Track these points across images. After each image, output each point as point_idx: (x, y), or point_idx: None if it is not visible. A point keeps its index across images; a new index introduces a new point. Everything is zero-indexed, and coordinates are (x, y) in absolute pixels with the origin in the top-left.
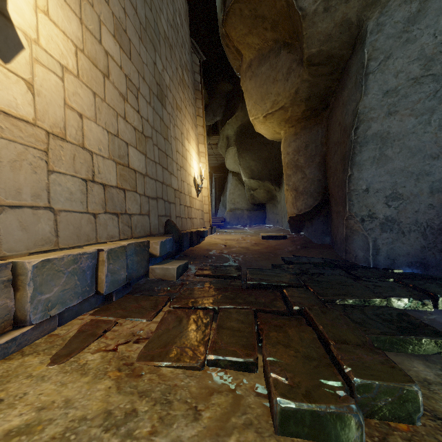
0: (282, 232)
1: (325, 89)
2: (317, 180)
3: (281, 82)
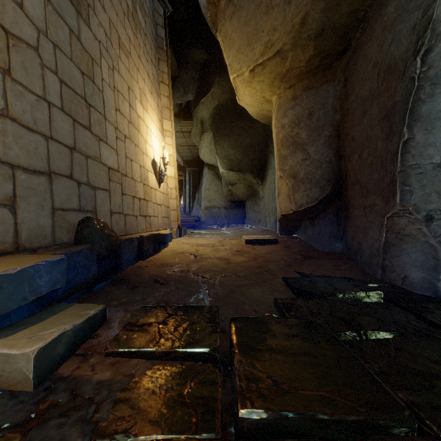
0: (268, 234)
1: (348, 15)
2: (326, 162)
3: (279, 8)
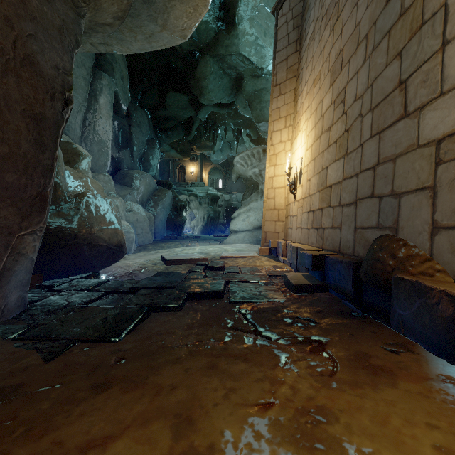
0: None
1: None
2: None
3: None
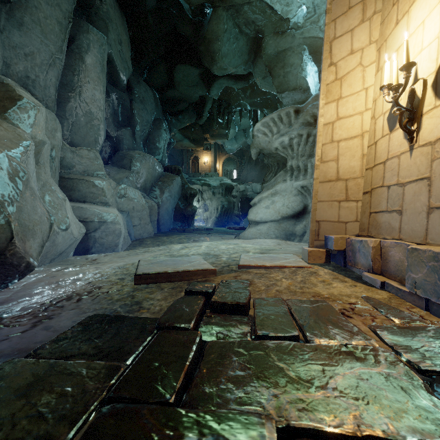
0: None
1: None
2: None
3: None
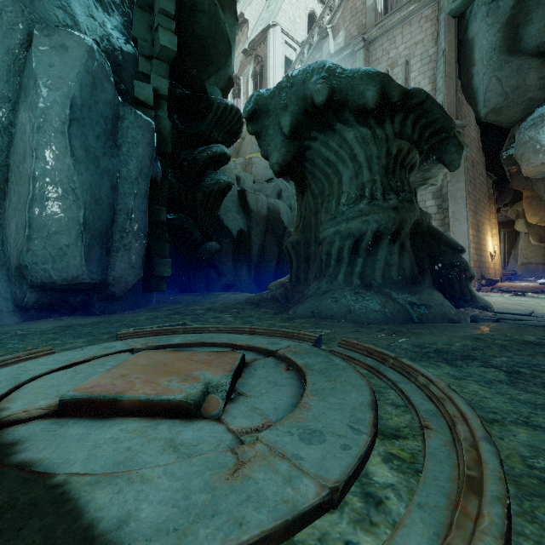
0: None
1: None
2: None
3: (543, 212)
